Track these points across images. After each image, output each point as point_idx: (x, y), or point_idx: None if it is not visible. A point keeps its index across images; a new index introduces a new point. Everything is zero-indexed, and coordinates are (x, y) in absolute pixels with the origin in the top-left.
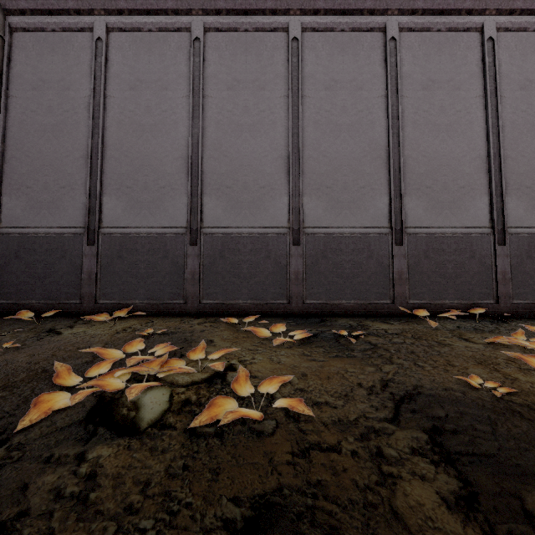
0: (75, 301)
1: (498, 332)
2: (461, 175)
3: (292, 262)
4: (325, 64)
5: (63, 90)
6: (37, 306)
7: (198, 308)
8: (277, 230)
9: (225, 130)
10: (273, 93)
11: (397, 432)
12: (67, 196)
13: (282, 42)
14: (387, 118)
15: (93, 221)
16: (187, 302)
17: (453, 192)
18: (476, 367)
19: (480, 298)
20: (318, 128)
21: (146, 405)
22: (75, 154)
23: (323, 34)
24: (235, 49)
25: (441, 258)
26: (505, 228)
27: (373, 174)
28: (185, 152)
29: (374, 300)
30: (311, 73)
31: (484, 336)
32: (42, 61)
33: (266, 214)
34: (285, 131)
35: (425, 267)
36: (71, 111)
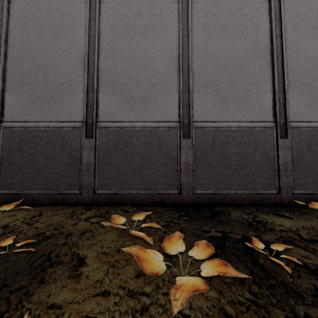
0: None
1: None
2: None
3: (183, 154)
4: None
5: None
6: None
7: (93, 198)
8: (168, 124)
9: (120, 32)
10: None
11: None
12: None
13: None
14: (269, 21)
15: None
16: (82, 192)
17: None
18: None
19: None
20: (206, 30)
21: None
22: None
23: None
24: None
25: None
26: None
27: (257, 72)
28: (83, 52)
29: (260, 190)
30: None
31: None
32: None
33: (157, 109)
34: (175, 33)
35: (308, 159)
36: None
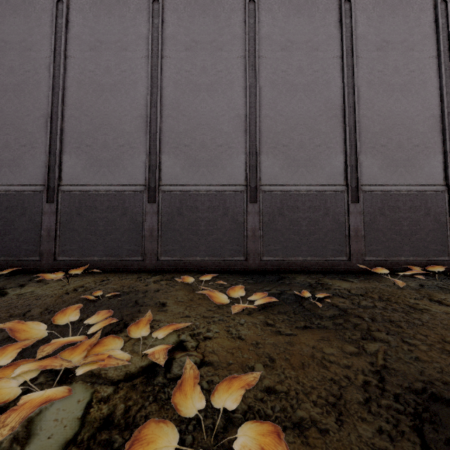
0: (34, 258)
1: None
2: (416, 133)
3: (250, 219)
4: (281, 26)
5: (25, 51)
6: None
7: (156, 265)
8: (234, 187)
9: (183, 90)
10: (231, 53)
11: None
12: (27, 155)
13: (240, 4)
14: (342, 78)
15: (52, 178)
16: (145, 259)
17: (407, 151)
18: None
19: (435, 255)
20: (275, 88)
21: (44, 429)
22: (36, 113)
23: None
24: (193, 11)
25: (397, 215)
26: None
27: (328, 132)
28: (144, 111)
29: (330, 257)
30: (267, 35)
31: None
32: (4, 22)
33: (223, 172)
34: (242, 91)
35: (380, 225)
36: (32, 71)
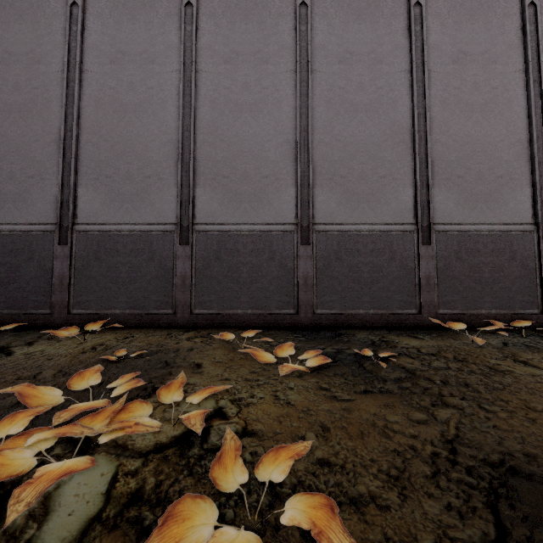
0: (44, 310)
1: None
2: (499, 162)
3: (301, 264)
4: (339, 34)
5: (33, 64)
6: None
7: (189, 319)
8: (282, 227)
9: (221, 110)
10: (278, 67)
11: None
12: (36, 188)
13: (289, 8)
14: (411, 96)
15: (66, 216)
16: (176, 312)
17: (489, 183)
18: None
19: (522, 307)
20: (331, 108)
21: (63, 506)
22: (46, 138)
23: None
24: (233, 16)
25: (476, 260)
26: None
27: (395, 161)
28: (175, 136)
29: (397, 309)
30: (322, 44)
31: None
32: (8, 30)
33: (269, 208)
34: (292, 111)
35: (456, 271)
36: (41, 88)
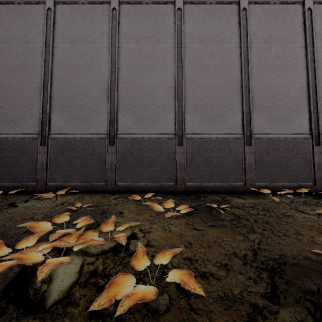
0: (32, 183)
1: (321, 205)
2: (290, 99)
3: (178, 157)
4: (199, 26)
5: (25, 43)
6: (6, 186)
7: (114, 188)
8: (167, 135)
9: (133, 69)
10: (165, 44)
11: (281, 312)
12: (27, 113)
13: (171, 11)
14: (240, 61)
15: (44, 129)
16: (107, 183)
17: (284, 110)
18: (320, 236)
19: (303, 181)
20: (195, 68)
21: (59, 277)
22: (33, 85)
23: (198, 6)
24: (139, 16)
25: (277, 154)
26: (319, 134)
27: (231, 98)
28: (106, 84)
29: (232, 182)
30: (190, 32)
31: (313, 208)
32: (11, 23)
33: (160, 125)
34: (173, 70)
35: (266, 161)
36: (30, 57)
